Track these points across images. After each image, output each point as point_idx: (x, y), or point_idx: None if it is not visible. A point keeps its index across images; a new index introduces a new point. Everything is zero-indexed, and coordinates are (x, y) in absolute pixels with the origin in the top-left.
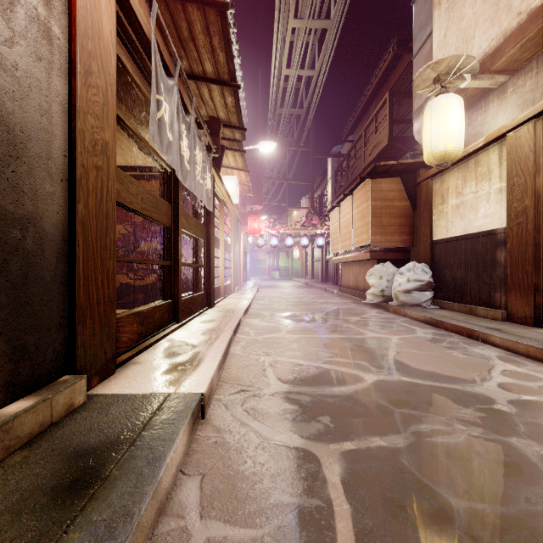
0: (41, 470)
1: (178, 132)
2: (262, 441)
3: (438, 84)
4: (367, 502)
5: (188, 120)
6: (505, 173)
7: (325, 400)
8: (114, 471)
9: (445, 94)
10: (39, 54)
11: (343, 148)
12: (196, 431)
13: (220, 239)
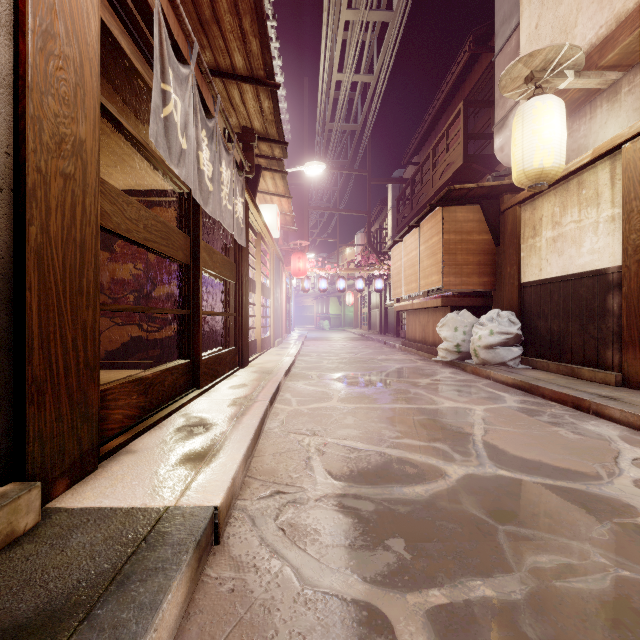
0: None
1: (196, 139)
2: (303, 588)
3: (531, 84)
4: None
5: (211, 125)
6: (619, 196)
7: (395, 508)
8: None
9: (540, 96)
10: None
11: (406, 173)
12: (204, 567)
13: (256, 281)
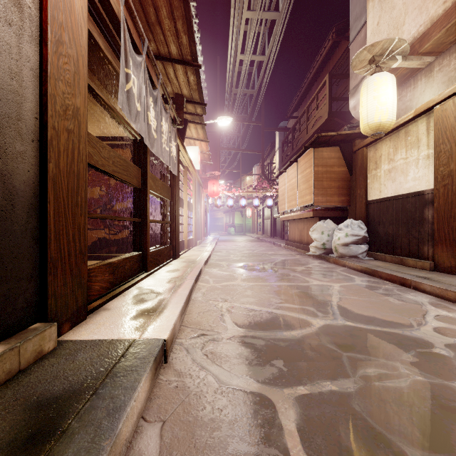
0: (1, 422)
1: (146, 104)
2: (220, 385)
3: (373, 64)
4: (324, 452)
5: (155, 93)
6: (432, 141)
7: (278, 343)
8: (73, 423)
9: (379, 73)
10: (9, 20)
11: (288, 123)
12: (158, 375)
13: (184, 200)
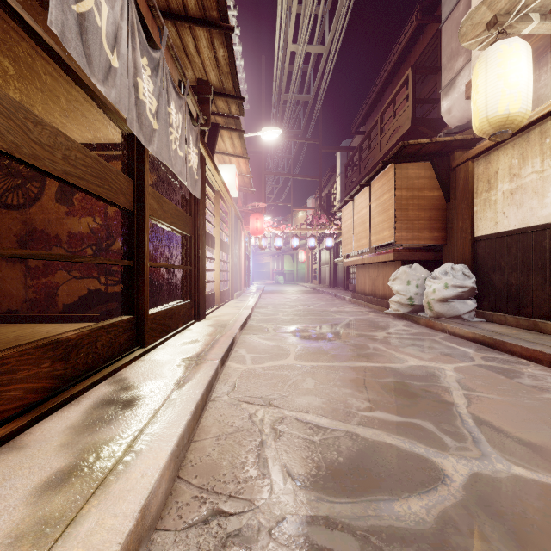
0: None
1: (133, 63)
2: None
3: (493, 29)
4: None
5: (155, 55)
6: None
7: None
8: None
9: (506, 39)
10: None
11: (353, 142)
12: None
13: (215, 237)
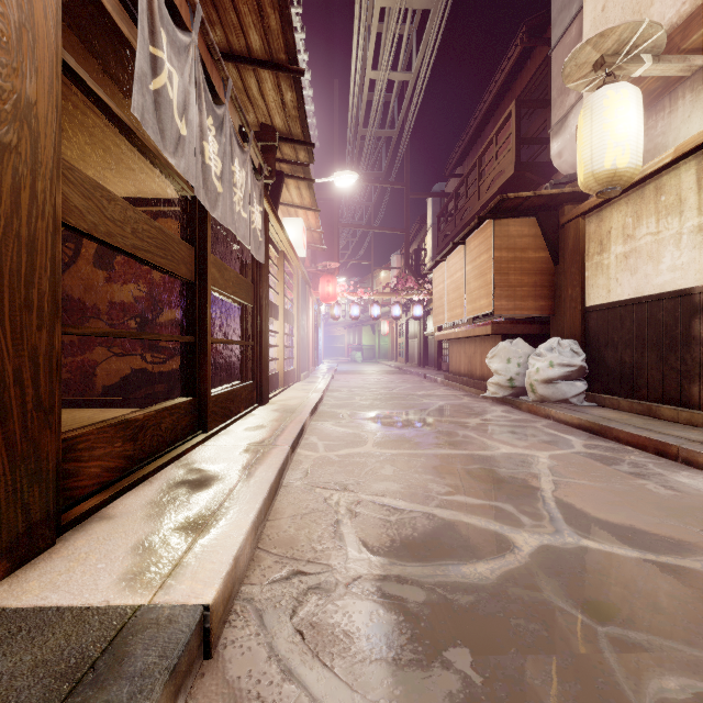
0: None
1: (199, 127)
2: None
3: (601, 71)
4: None
5: (219, 112)
6: None
7: (453, 598)
8: None
9: (613, 84)
10: None
11: (447, 186)
12: (185, 700)
13: (278, 306)
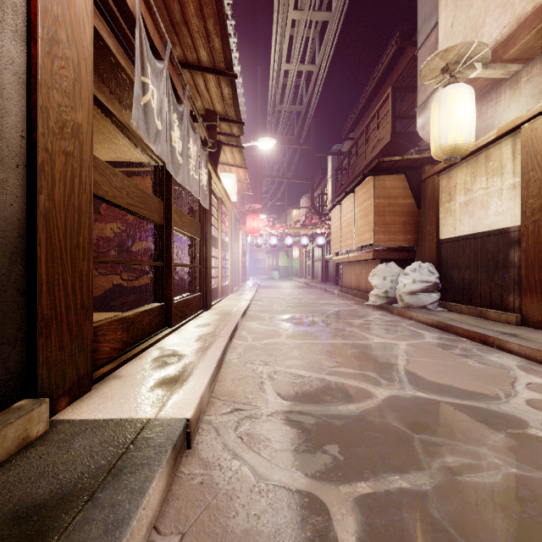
0: None
1: (169, 121)
2: (258, 481)
3: (446, 74)
4: None
5: (181, 109)
6: (519, 167)
7: (331, 422)
8: None
9: (454, 84)
10: None
11: (343, 147)
12: (179, 466)
13: (217, 238)
